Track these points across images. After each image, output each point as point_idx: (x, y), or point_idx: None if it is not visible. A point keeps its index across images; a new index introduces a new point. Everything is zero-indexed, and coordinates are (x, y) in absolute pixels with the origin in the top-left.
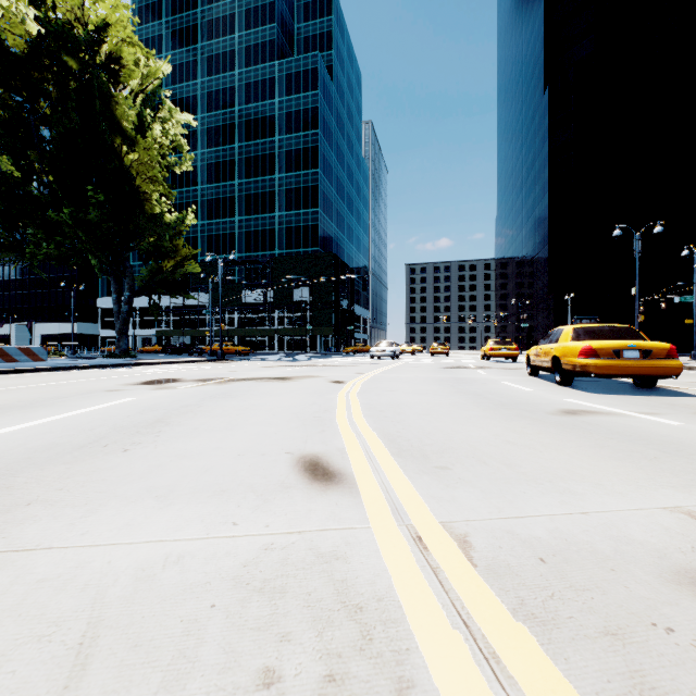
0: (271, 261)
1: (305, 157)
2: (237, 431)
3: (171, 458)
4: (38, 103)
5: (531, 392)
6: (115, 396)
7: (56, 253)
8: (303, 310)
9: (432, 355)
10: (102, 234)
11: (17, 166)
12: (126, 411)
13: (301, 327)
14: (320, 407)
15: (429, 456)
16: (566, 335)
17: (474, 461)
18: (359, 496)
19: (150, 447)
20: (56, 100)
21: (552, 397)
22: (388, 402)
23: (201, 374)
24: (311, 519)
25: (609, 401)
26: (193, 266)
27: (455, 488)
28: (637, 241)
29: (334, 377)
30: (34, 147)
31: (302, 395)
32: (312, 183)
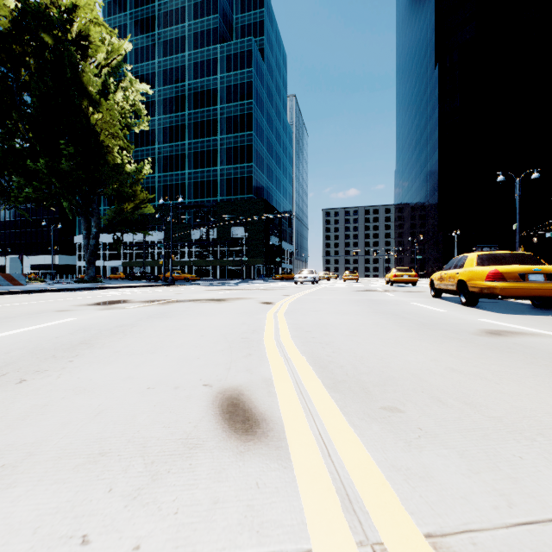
0: (214, 205)
1: (241, 121)
2: (159, 354)
3: (66, 393)
4: (20, 72)
5: (443, 312)
6: (60, 316)
7: (34, 196)
8: (240, 245)
9: (344, 281)
10: (73, 180)
11: (2, 124)
12: (59, 331)
13: (239, 259)
14: (249, 327)
15: (370, 390)
16: (470, 261)
17: (427, 398)
18: (290, 466)
19: (52, 376)
20: (35, 71)
21: (466, 317)
22: (314, 322)
23: (150, 296)
24: (214, 526)
25: (523, 321)
26: (148, 208)
27: (421, 449)
28: (518, 186)
29: (264, 299)
30: (17, 109)
31: (234, 315)
32: (247, 142)
